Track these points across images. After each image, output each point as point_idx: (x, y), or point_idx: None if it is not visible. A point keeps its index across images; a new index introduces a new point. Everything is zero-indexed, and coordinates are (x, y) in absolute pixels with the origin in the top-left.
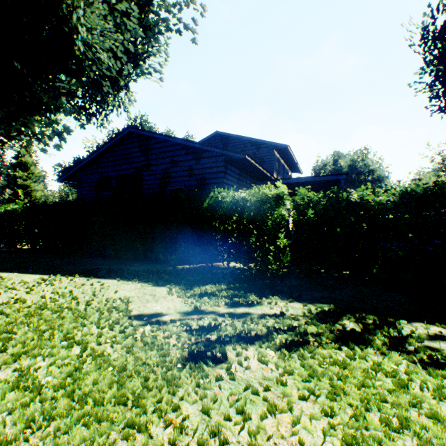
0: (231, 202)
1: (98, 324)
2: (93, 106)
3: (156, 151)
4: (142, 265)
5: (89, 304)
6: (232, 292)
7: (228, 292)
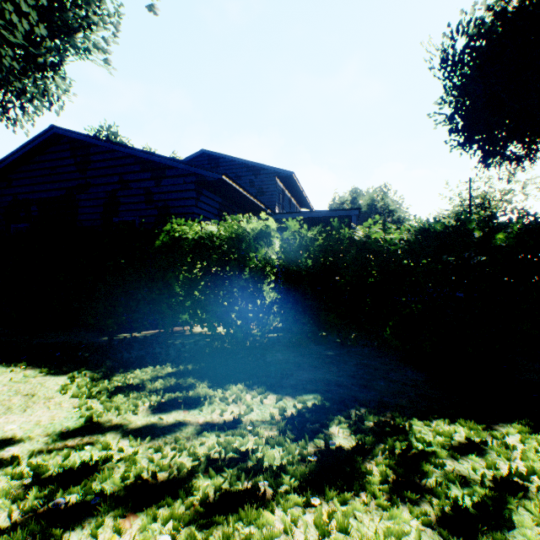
0: (194, 239)
1: None
2: None
3: (98, 165)
4: (62, 335)
5: None
6: (174, 380)
7: (168, 380)
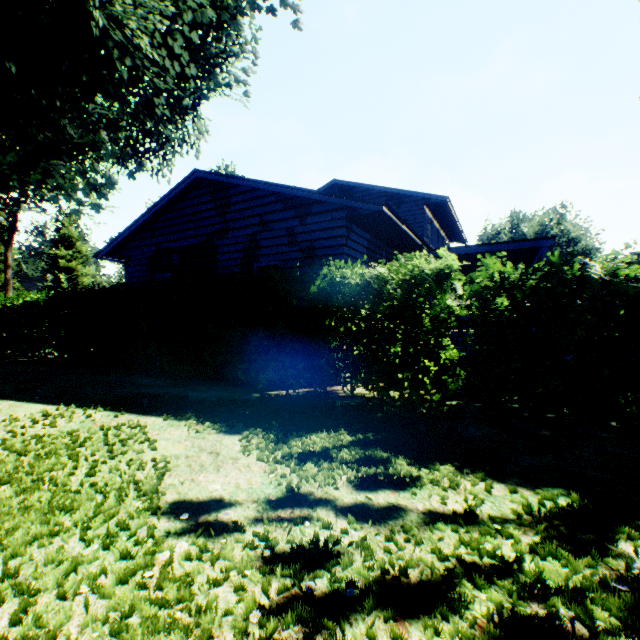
0: (358, 284)
1: (84, 532)
2: (145, 143)
3: (237, 207)
4: (212, 390)
5: (92, 474)
6: (361, 452)
7: (353, 451)
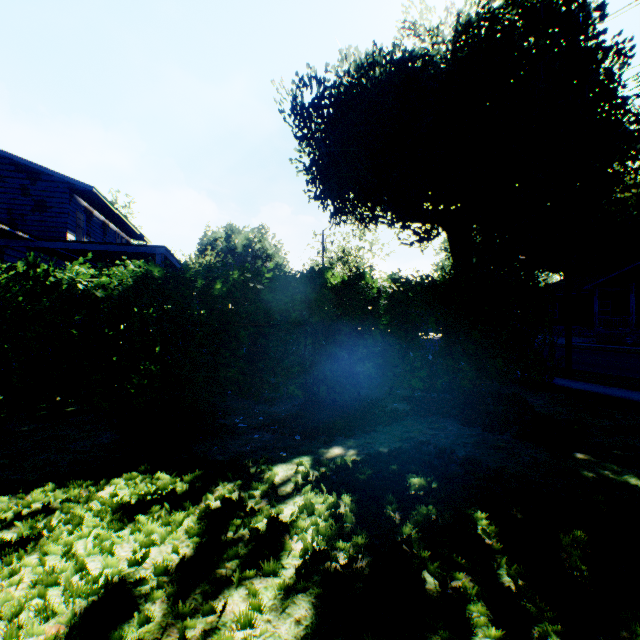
0: None
1: None
2: None
3: None
4: None
5: None
6: None
7: None
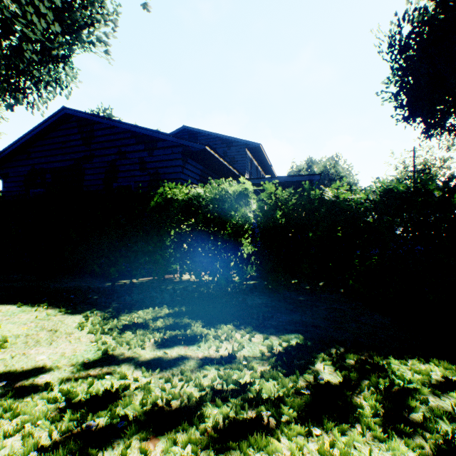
0: (183, 200)
1: None
2: (20, 81)
3: (100, 139)
4: (73, 281)
5: None
6: (172, 320)
7: (167, 320)
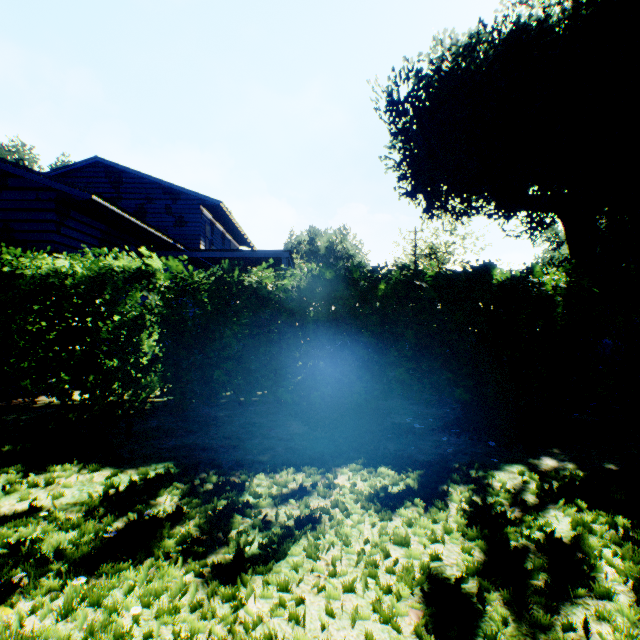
0: (34, 277)
1: None
2: None
3: None
4: None
5: None
6: None
7: None
